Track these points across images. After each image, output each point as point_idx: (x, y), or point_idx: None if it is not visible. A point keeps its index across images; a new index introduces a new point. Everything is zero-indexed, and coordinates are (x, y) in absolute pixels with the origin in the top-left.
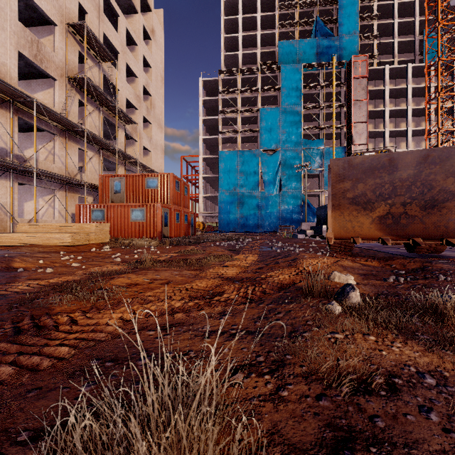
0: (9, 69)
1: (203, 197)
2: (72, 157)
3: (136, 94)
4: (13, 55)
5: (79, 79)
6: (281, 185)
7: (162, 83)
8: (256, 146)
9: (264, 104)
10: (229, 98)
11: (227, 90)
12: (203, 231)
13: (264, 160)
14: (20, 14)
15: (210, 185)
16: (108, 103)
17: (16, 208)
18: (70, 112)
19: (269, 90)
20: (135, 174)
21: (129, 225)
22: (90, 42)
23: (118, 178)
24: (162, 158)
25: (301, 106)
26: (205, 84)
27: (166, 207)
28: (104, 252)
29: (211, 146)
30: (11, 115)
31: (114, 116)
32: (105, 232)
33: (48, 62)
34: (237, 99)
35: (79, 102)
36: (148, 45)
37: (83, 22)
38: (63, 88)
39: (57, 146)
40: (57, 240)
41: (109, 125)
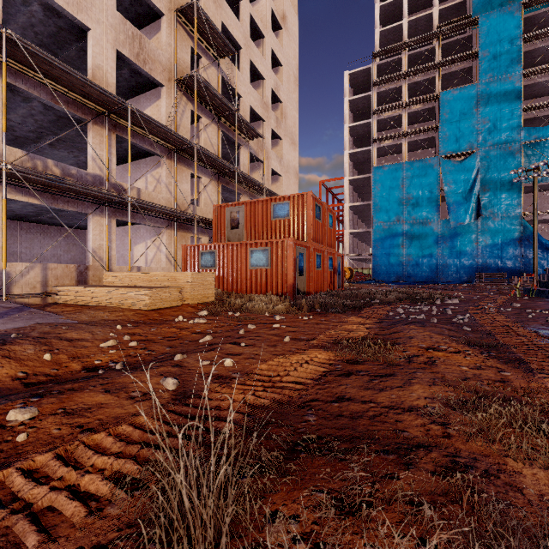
0: (105, 73)
1: (350, 234)
2: (182, 185)
3: (263, 100)
4: (110, 56)
5: (189, 81)
6: (479, 207)
7: (295, 85)
8: (431, 153)
9: (446, 86)
10: (389, 89)
11: (386, 78)
12: (350, 280)
13: (448, 171)
14: (127, 14)
15: (358, 218)
16: (226, 111)
17: (114, 253)
18: (180, 127)
19: (455, 62)
20: (257, 199)
21: (247, 274)
22: (204, 31)
23: (236, 208)
24: (295, 185)
25: (520, 73)
26: (353, 78)
27: (302, 246)
28: (190, 327)
29: (360, 163)
30: (107, 132)
31: (234, 130)
32: (208, 285)
33: (153, 63)
34: (401, 87)
35: (193, 117)
36: (278, 38)
37: (193, 0)
38: (172, 96)
39: (164, 171)
40: (132, 300)
41: (230, 145)
